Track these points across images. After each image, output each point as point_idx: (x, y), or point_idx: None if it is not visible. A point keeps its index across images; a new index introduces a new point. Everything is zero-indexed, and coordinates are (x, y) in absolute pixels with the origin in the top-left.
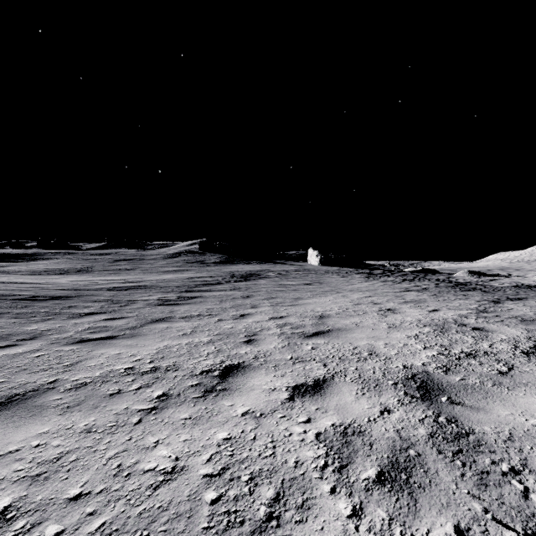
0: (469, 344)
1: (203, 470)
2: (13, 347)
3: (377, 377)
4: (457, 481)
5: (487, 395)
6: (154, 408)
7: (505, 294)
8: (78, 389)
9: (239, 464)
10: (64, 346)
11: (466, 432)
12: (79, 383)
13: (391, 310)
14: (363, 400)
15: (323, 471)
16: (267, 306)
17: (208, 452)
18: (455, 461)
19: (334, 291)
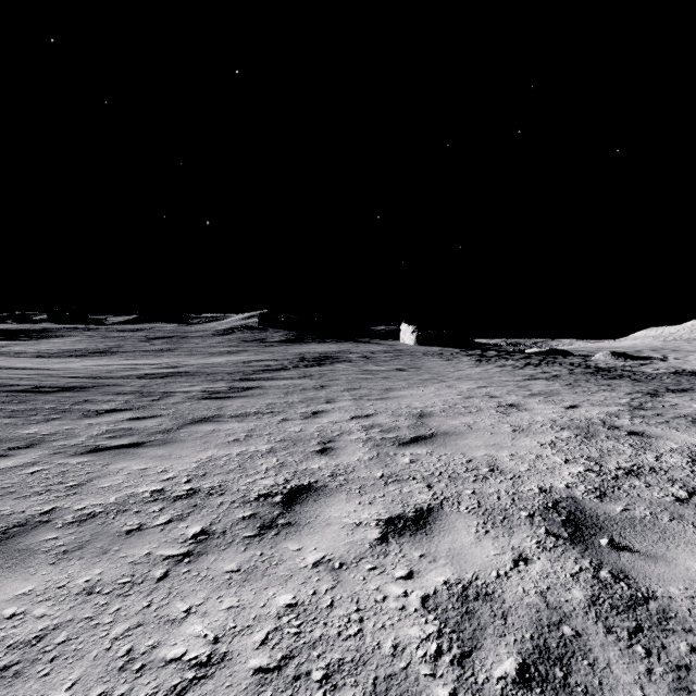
0: (627, 456)
1: (255, 660)
2: (1, 458)
3: (504, 505)
4: (643, 683)
5: (666, 535)
6: (188, 553)
7: (663, 383)
8: (82, 522)
9: (308, 649)
10: (70, 457)
11: (643, 596)
12: (84, 514)
13: (514, 406)
14: (488, 542)
15: (436, 662)
16: (348, 401)
17: (263, 629)
18: (634, 646)
19: (436, 380)
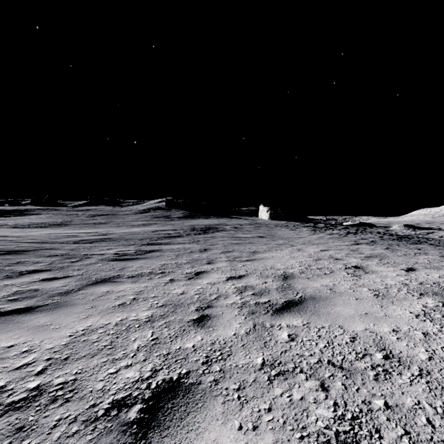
0: None
1: None
2: None
3: None
4: None
5: None
6: None
7: None
8: None
9: None
10: None
11: None
12: None
13: (359, 268)
14: None
15: None
16: (224, 262)
17: None
18: None
19: (288, 244)
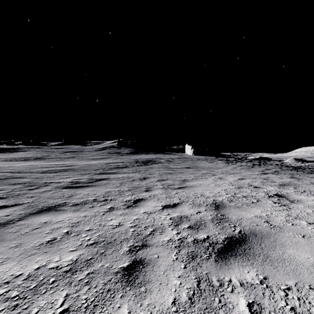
0: None
1: None
2: None
3: None
4: None
5: None
6: None
7: None
8: None
9: None
10: None
11: None
12: None
13: (281, 196)
14: None
15: None
16: (160, 189)
17: None
18: None
19: (210, 174)
